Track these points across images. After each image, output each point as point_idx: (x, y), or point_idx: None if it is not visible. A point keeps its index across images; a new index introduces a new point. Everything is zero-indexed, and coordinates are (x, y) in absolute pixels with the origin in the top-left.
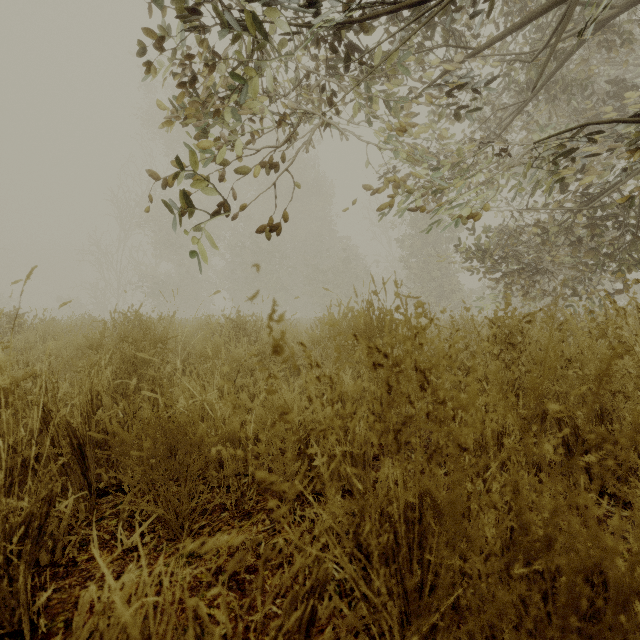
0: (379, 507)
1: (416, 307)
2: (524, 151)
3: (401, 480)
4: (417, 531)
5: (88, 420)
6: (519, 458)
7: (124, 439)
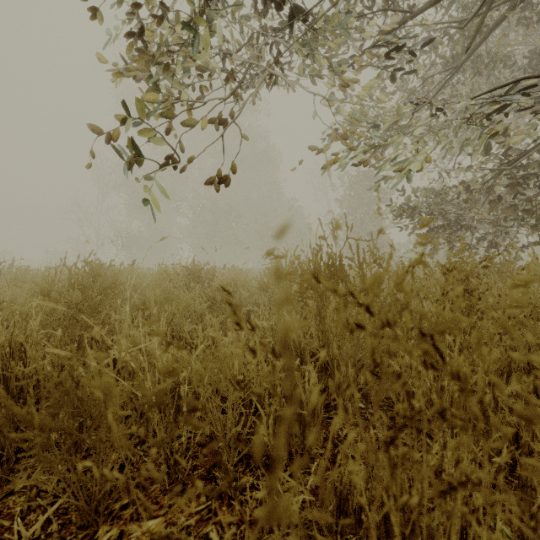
0: (337, 497)
1: (420, 227)
2: (462, 106)
3: (397, 531)
4: (389, 535)
5: (3, 376)
6: (535, 448)
7: (15, 411)
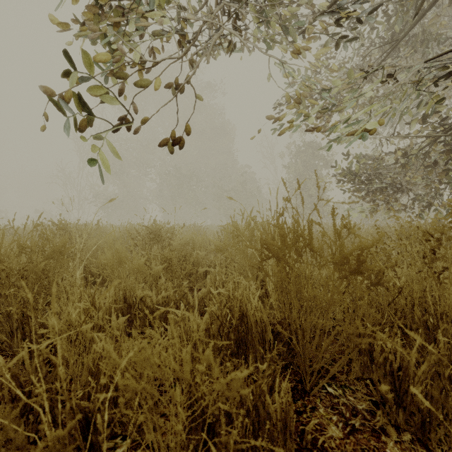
0: None
1: None
2: (416, 70)
3: None
4: None
5: None
6: None
7: None
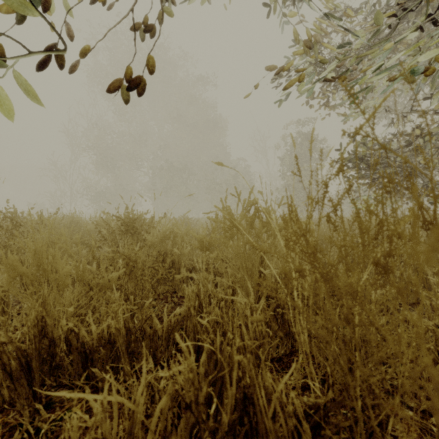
0: None
1: None
2: None
3: None
4: None
5: None
6: None
7: None
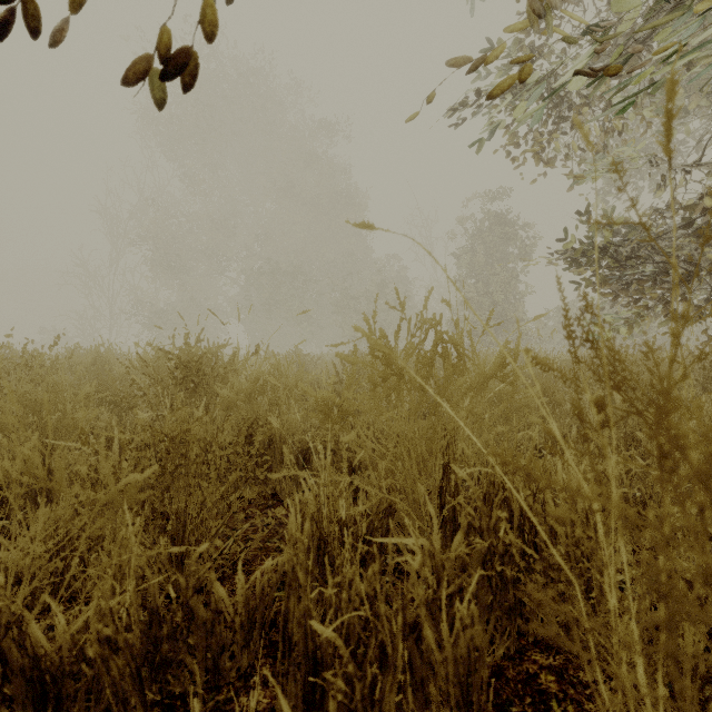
0: None
1: None
2: None
3: None
4: None
5: None
6: None
7: None
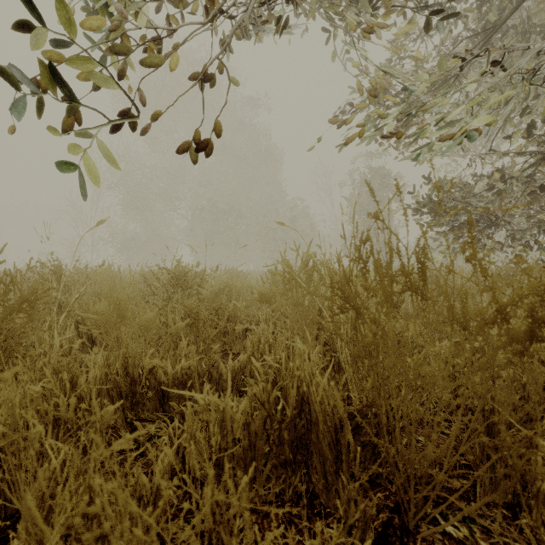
0: None
1: None
2: (537, 50)
3: None
4: None
5: None
6: None
7: None
